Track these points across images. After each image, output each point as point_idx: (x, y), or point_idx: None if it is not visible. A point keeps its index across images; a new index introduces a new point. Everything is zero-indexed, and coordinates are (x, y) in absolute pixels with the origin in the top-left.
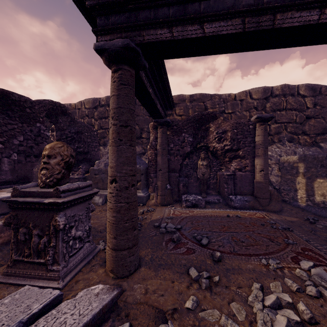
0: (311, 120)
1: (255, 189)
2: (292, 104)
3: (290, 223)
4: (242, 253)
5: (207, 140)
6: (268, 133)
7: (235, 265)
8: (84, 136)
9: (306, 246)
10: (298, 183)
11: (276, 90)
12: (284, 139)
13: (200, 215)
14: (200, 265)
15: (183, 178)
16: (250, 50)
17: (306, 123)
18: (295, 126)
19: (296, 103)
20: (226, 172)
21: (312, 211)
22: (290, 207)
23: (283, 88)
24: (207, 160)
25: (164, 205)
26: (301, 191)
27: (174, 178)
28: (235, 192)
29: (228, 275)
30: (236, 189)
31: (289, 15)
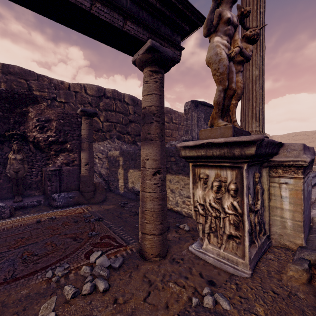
0: (133, 124)
1: (81, 184)
2: (120, 108)
3: (105, 212)
4: (24, 274)
5: (25, 128)
6: (101, 130)
7: None
8: None
9: (106, 233)
10: (119, 174)
11: (108, 92)
12: (114, 137)
13: None
14: None
15: None
16: (21, 4)
17: (129, 126)
18: (122, 127)
19: (123, 108)
20: (52, 167)
21: (127, 196)
22: (113, 195)
23: (114, 92)
24: (24, 153)
25: None
26: (121, 180)
27: None
28: (61, 189)
29: None
30: (63, 185)
31: None
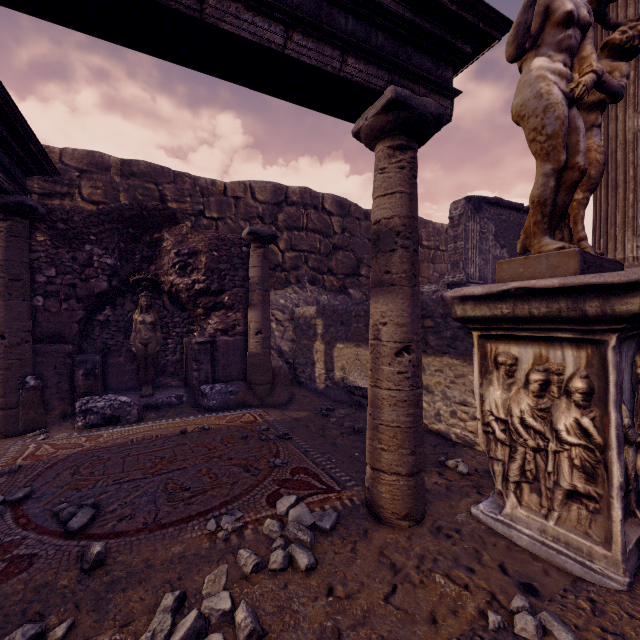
0: (340, 253)
1: (248, 369)
2: (315, 223)
3: (294, 423)
4: (173, 519)
5: (157, 268)
6: (281, 266)
7: (140, 561)
8: None
9: (301, 462)
10: (316, 351)
11: (293, 194)
12: (304, 279)
13: (112, 443)
14: (28, 604)
15: (86, 356)
16: (173, 61)
17: (333, 257)
18: (318, 260)
19: (321, 223)
20: (199, 337)
21: (331, 395)
22: (305, 393)
23: (303, 193)
24: (156, 311)
25: (16, 433)
26: (319, 364)
27: (60, 357)
28: (215, 377)
29: (107, 600)
30: (218, 370)
31: (234, 9)
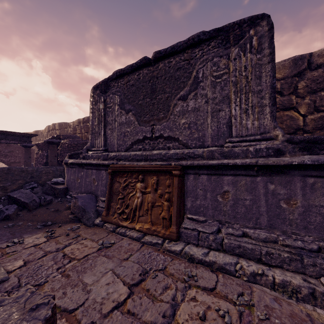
0: None
1: None
2: None
3: None
4: None
5: None
6: None
7: None
8: (15, 153)
9: None
10: None
11: None
12: None
13: None
14: None
15: None
16: None
17: None
18: None
19: None
20: None
21: None
22: None
23: None
24: None
25: None
26: None
27: None
28: None
29: None
30: None
31: None
